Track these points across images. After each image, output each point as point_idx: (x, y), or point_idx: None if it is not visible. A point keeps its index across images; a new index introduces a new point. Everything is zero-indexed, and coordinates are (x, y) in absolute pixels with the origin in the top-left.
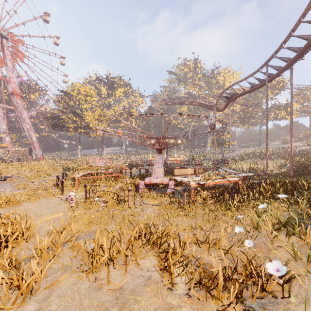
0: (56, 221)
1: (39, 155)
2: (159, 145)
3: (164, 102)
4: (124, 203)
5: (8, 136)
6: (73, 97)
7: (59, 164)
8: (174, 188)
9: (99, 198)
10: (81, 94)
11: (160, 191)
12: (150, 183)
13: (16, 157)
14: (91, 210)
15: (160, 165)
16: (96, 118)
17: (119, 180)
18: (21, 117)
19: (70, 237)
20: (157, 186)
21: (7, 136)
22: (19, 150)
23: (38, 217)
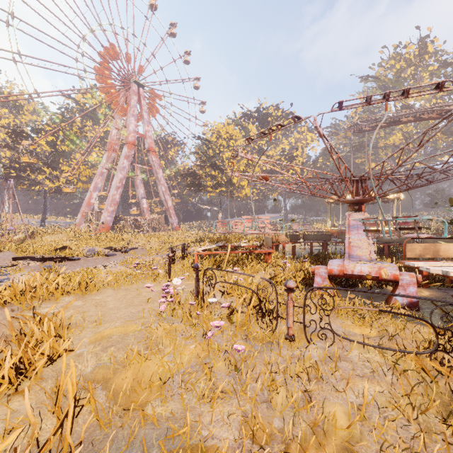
0: (111, 347)
1: (174, 224)
2: (355, 194)
3: (355, 129)
4: (275, 322)
5: (145, 202)
6: (212, 144)
7: (195, 235)
8: (416, 293)
9: (225, 297)
10: (221, 137)
11: (367, 294)
12: (344, 273)
13: (152, 226)
14: (198, 325)
15: (361, 234)
16: (241, 169)
17: (270, 261)
18: (156, 178)
19: (92, 432)
20: (358, 282)
21: (145, 202)
22: (155, 218)
23: (98, 326)
